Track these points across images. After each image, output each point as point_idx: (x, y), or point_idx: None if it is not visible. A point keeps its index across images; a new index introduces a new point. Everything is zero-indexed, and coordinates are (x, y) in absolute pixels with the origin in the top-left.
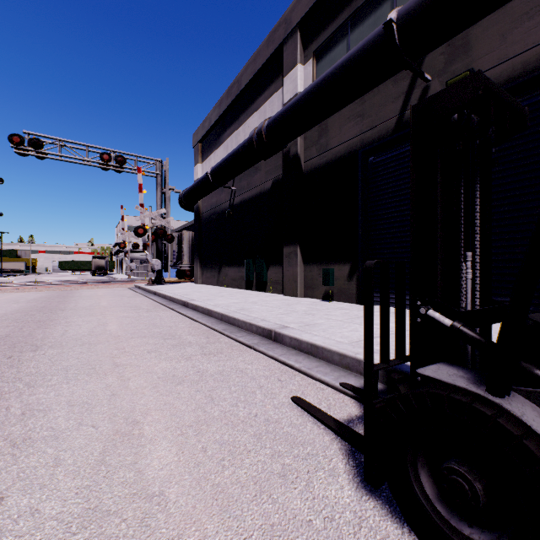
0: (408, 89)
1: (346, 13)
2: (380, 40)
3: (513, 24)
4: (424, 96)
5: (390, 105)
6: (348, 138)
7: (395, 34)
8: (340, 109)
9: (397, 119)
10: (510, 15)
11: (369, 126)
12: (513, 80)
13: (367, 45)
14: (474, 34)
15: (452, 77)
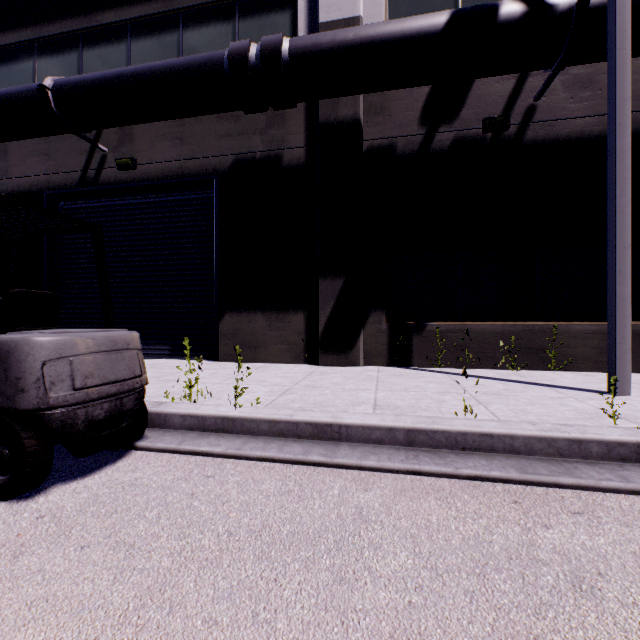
0: (91, 150)
1: (31, 33)
2: (39, 98)
3: (158, 138)
4: (104, 163)
5: (75, 157)
6: (33, 173)
7: (51, 100)
8: (11, 140)
9: (82, 174)
10: (156, 130)
11: (55, 169)
12: (158, 180)
13: (26, 93)
14: (137, 130)
15: (123, 157)
